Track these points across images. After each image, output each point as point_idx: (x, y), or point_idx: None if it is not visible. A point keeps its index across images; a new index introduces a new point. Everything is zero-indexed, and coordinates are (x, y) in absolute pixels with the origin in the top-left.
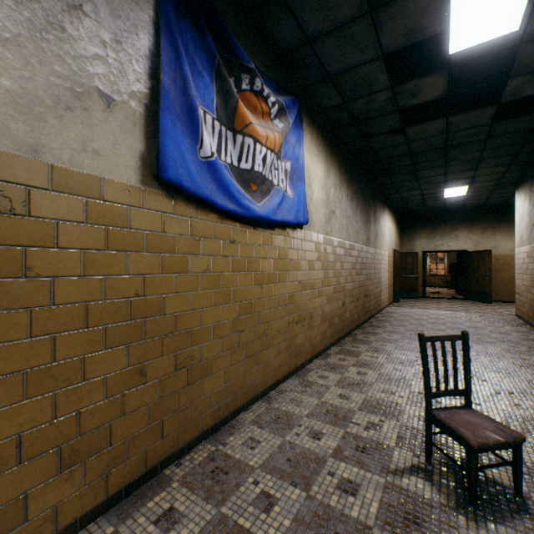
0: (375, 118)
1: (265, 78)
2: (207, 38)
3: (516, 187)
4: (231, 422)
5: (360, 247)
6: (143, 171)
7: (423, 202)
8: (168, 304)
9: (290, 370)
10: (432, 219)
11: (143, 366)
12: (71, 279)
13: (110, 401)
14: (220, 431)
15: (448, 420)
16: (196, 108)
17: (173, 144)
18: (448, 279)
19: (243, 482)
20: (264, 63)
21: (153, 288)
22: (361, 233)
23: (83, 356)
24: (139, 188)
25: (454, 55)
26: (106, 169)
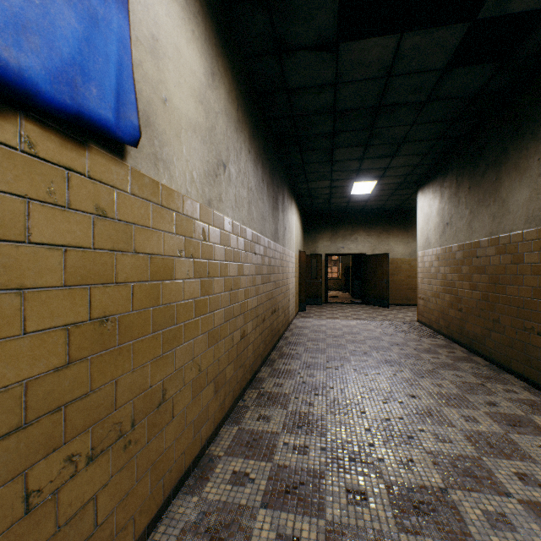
0: None
1: None
2: None
3: (419, 186)
4: None
5: (268, 241)
6: None
7: (329, 198)
8: None
9: None
10: (335, 219)
11: None
12: None
13: None
14: None
15: None
16: None
17: None
18: (342, 283)
19: None
20: None
21: None
22: (269, 221)
23: None
24: None
25: None
26: None
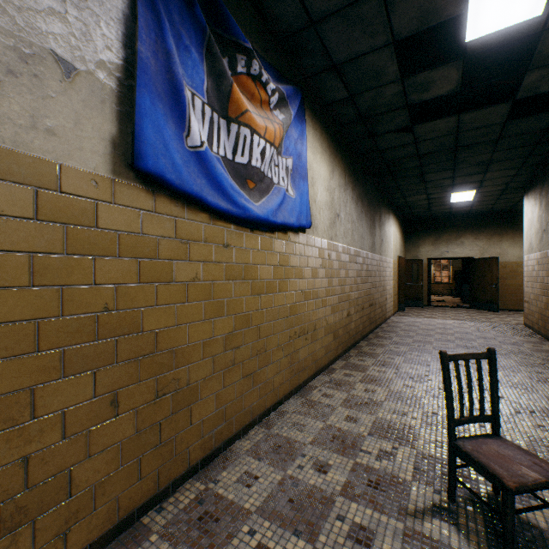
0: (382, 114)
1: (264, 62)
2: (195, 8)
3: (524, 192)
4: (225, 453)
5: (366, 253)
6: (114, 158)
7: (429, 207)
8: (147, 319)
9: (292, 388)
10: (437, 225)
11: (115, 395)
12: (14, 290)
13: (70, 441)
14: (212, 465)
15: (476, 452)
16: (182, 87)
17: (153, 128)
18: (452, 287)
19: (236, 532)
20: (263, 46)
21: (127, 300)
22: (366, 238)
23: (31, 388)
24: (110, 178)
25: (470, 43)
26: (64, 153)
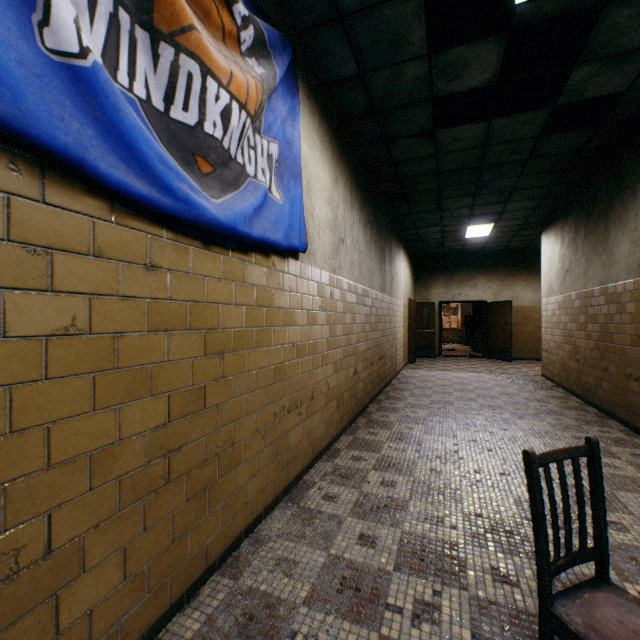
0: (400, 108)
1: None
2: None
3: (543, 228)
4: None
5: (375, 293)
6: None
7: (442, 242)
8: None
9: (278, 491)
10: (450, 263)
11: None
12: None
13: None
14: None
15: (594, 634)
16: None
17: None
18: (462, 334)
19: None
20: None
21: None
22: (376, 275)
23: None
24: None
25: (521, 7)
26: None
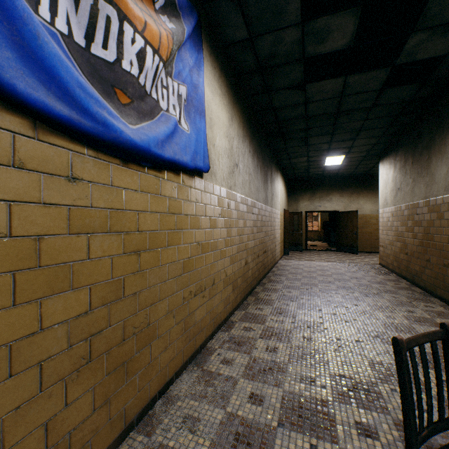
0: (280, 66)
1: None
2: None
3: (380, 158)
4: None
5: (260, 205)
6: None
7: (308, 169)
8: None
9: (186, 358)
10: (313, 184)
11: None
12: None
13: None
14: None
15: None
16: None
17: None
18: (321, 234)
19: None
20: None
21: None
22: (261, 191)
23: None
24: None
25: None
26: None
